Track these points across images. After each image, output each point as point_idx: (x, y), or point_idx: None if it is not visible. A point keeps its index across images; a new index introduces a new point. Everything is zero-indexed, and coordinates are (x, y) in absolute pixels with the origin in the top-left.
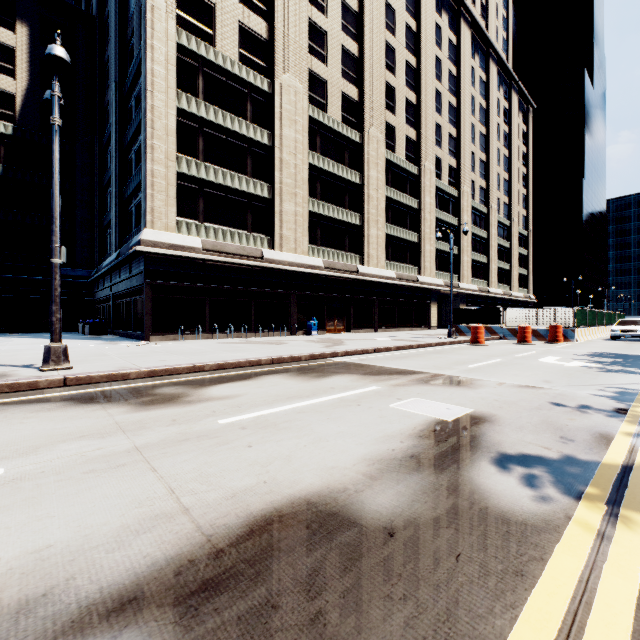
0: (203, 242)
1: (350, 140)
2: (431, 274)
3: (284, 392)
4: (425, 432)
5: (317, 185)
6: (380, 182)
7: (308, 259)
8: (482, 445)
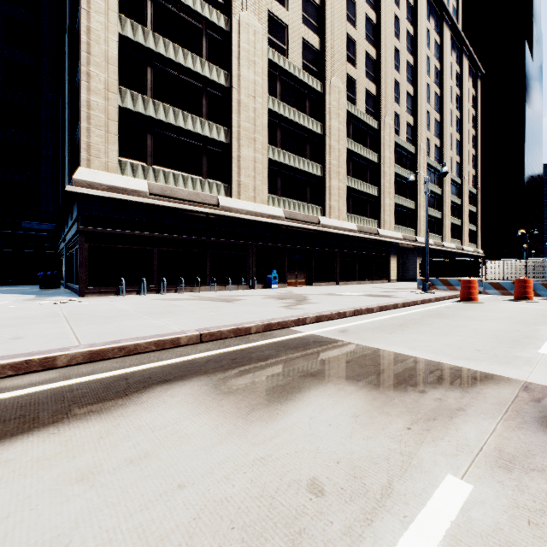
0: (150, 186)
1: (311, 89)
2: (390, 228)
3: None
4: None
5: (277, 133)
6: (341, 133)
7: (268, 208)
8: None
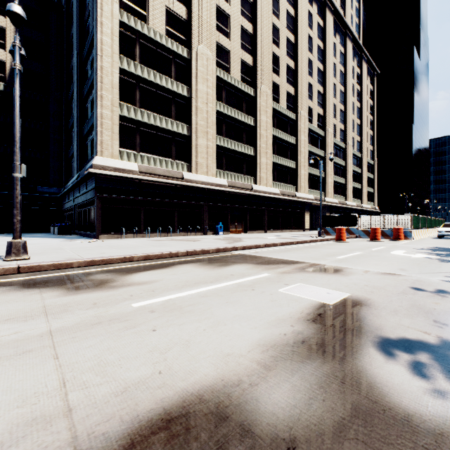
0: (139, 166)
1: (247, 94)
2: (305, 191)
3: (193, 278)
4: (312, 316)
5: (223, 126)
6: (268, 124)
7: (216, 180)
8: (366, 329)
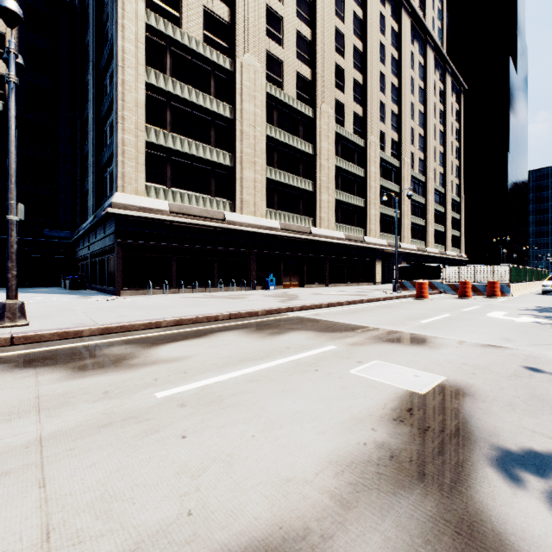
0: (170, 205)
1: (304, 115)
2: (376, 235)
3: (237, 353)
4: (399, 412)
5: (274, 155)
6: (331, 153)
7: (266, 221)
8: (476, 435)
